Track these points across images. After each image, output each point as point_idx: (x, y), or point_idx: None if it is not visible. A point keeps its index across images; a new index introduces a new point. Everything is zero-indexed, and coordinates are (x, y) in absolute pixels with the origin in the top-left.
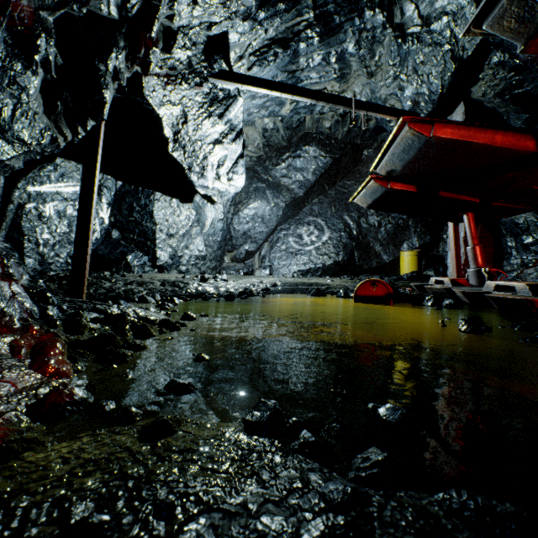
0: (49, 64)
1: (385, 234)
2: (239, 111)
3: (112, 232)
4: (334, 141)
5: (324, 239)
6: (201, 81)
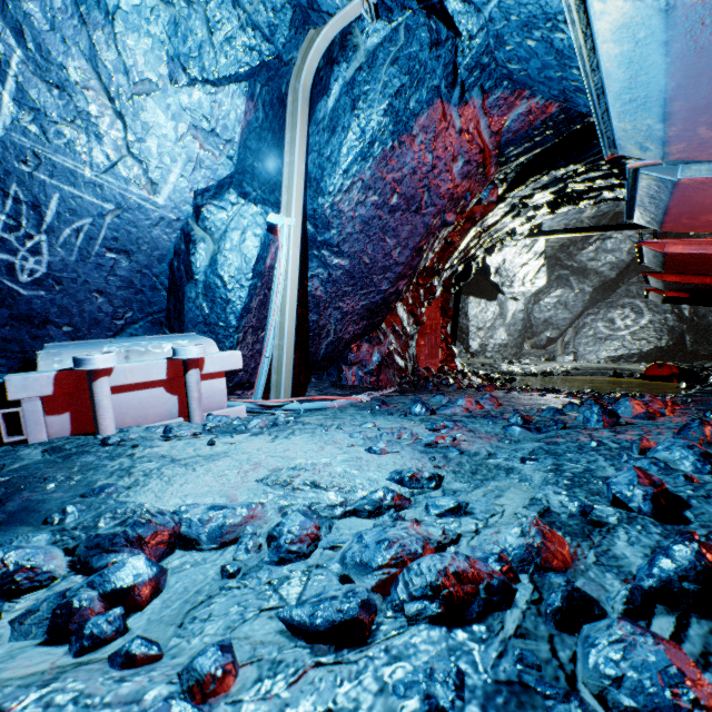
0: (457, 272)
1: None
2: (541, 243)
3: None
4: None
5: (641, 323)
6: (516, 243)
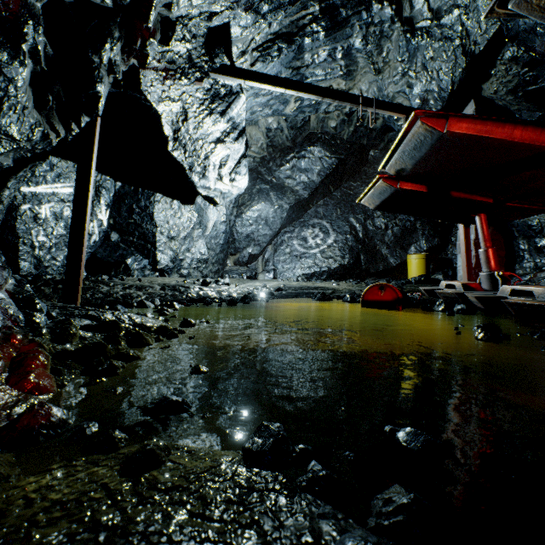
0: (38, 54)
1: (392, 237)
2: (242, 108)
3: (111, 234)
4: (339, 141)
5: (329, 242)
6: (201, 77)
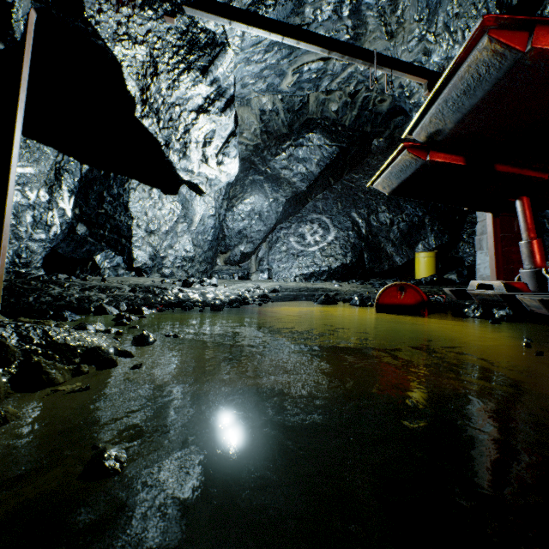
0: None
1: (398, 234)
2: (229, 69)
3: (76, 227)
4: (340, 128)
5: (329, 239)
6: (173, 10)
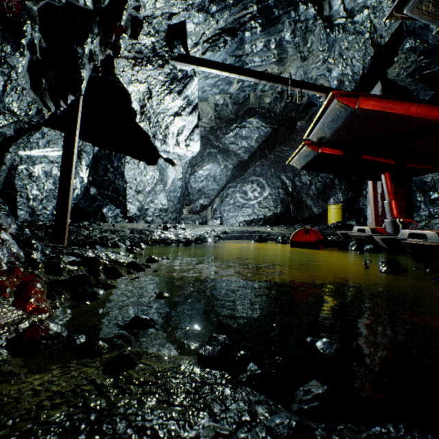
0: (34, 47)
1: (315, 191)
2: (195, 88)
3: (90, 189)
4: (273, 114)
5: (265, 195)
6: (163, 63)
